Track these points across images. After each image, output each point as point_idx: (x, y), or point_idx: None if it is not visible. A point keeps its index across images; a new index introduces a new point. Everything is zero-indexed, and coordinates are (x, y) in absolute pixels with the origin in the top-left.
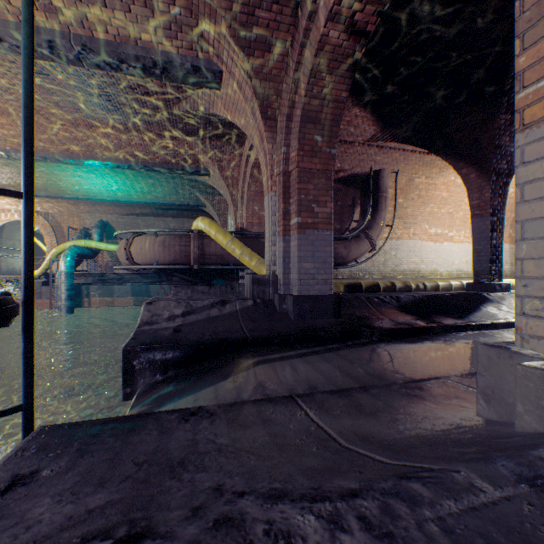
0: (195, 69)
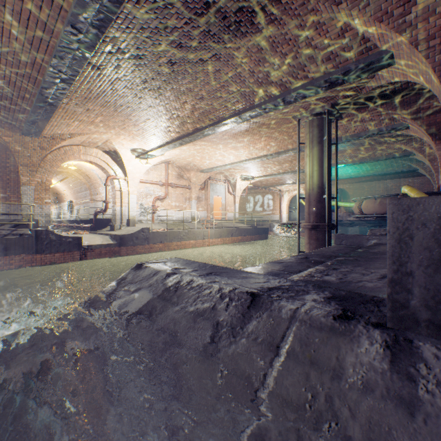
0: (392, 129)
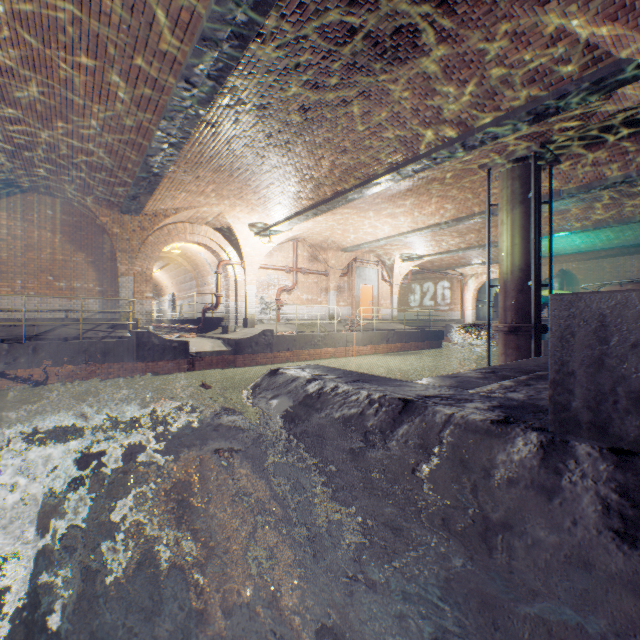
0: None
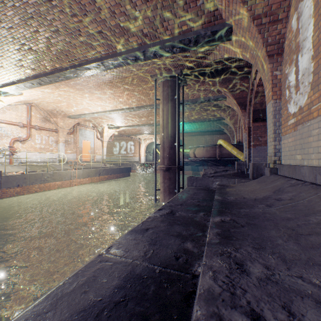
0: (217, 98)
